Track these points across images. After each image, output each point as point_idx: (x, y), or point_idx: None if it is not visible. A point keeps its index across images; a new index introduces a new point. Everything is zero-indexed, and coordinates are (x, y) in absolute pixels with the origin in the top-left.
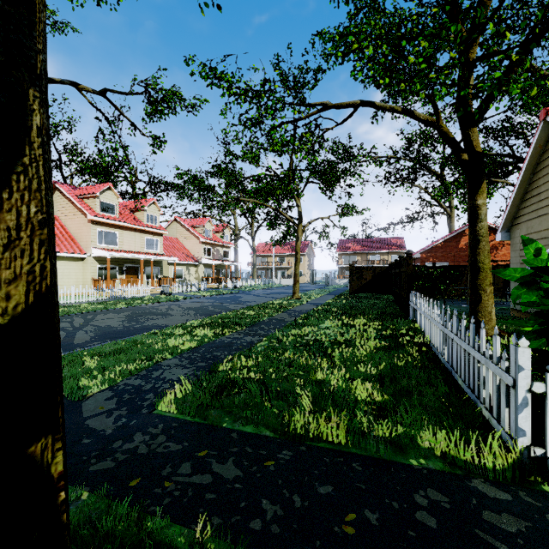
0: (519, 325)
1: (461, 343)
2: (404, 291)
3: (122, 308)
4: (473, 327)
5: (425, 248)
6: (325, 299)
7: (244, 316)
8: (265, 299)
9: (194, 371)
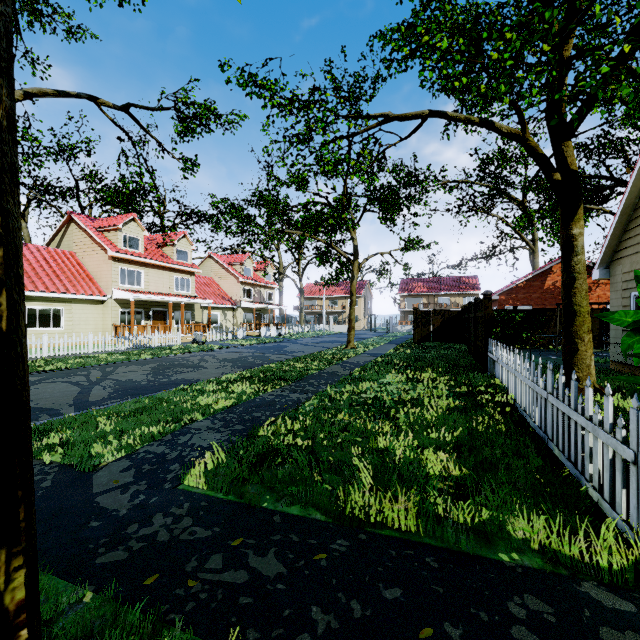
0: (633, 382)
1: (558, 404)
2: (481, 339)
3: (147, 359)
4: (575, 384)
5: (503, 288)
6: (385, 349)
7: (289, 369)
8: (314, 349)
9: (229, 436)
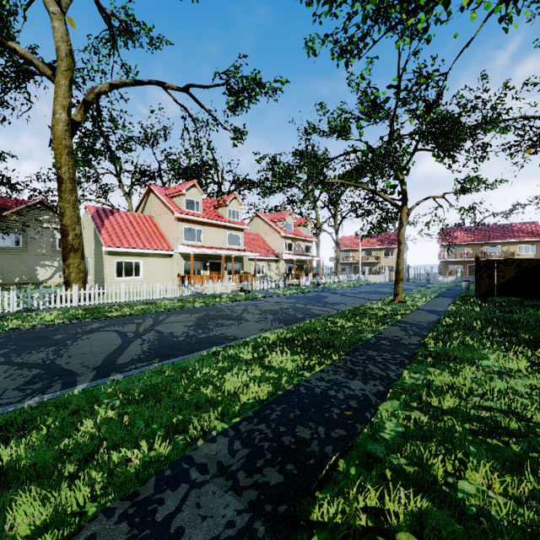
0: None
1: None
2: None
3: (198, 307)
4: None
5: None
6: (442, 304)
7: (336, 330)
8: (356, 301)
9: (250, 515)
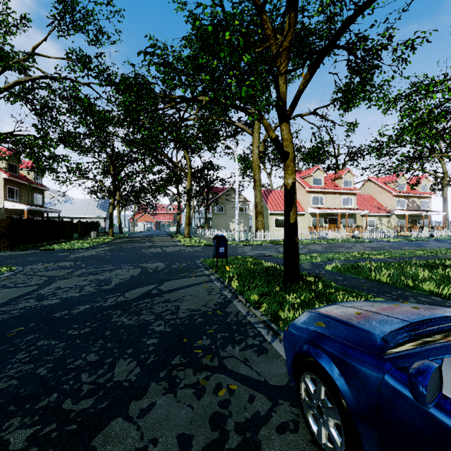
0: None
1: None
2: None
3: (323, 243)
4: None
5: None
6: None
7: (405, 253)
8: None
9: (345, 264)
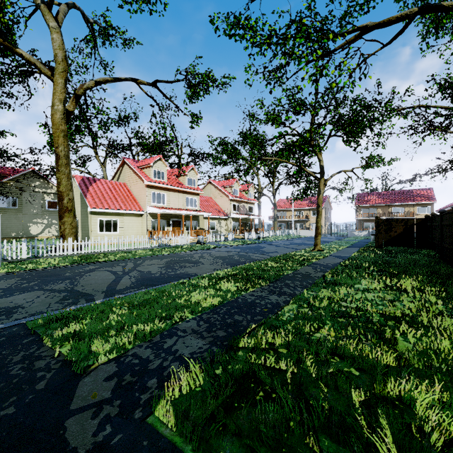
0: None
1: None
2: None
3: (165, 255)
4: None
5: None
6: (349, 252)
7: (267, 269)
8: (286, 250)
9: (210, 345)
